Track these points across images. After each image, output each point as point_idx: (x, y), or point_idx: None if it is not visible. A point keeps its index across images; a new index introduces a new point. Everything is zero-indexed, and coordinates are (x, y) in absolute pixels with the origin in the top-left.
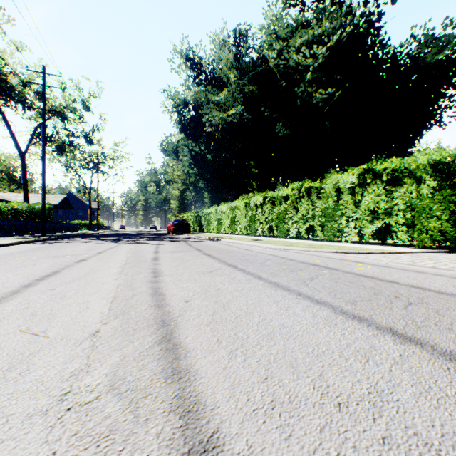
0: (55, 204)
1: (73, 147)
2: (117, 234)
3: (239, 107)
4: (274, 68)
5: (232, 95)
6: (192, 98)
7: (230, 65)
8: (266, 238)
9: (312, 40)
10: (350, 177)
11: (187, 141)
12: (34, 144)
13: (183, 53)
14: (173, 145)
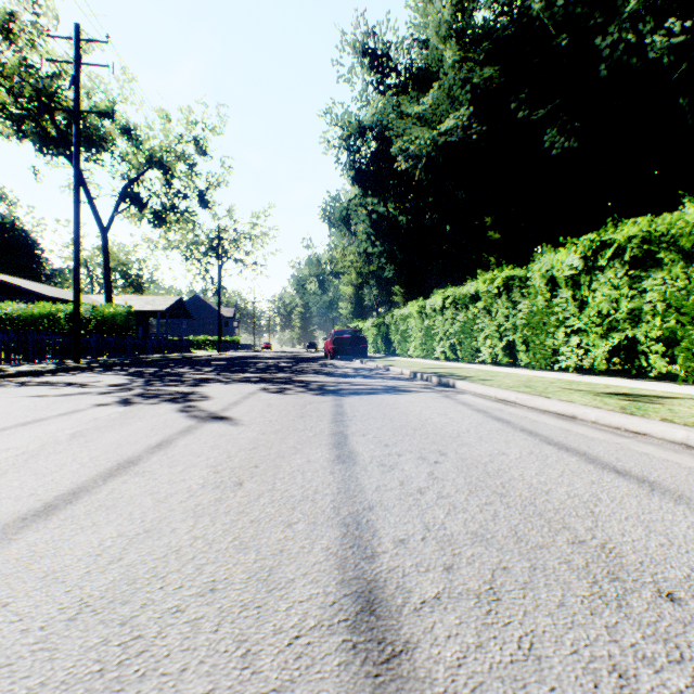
0: (162, 310)
1: (178, 213)
2: (231, 359)
3: (462, 110)
4: (537, 22)
5: (447, 95)
6: (372, 120)
7: (444, 33)
8: (614, 380)
9: None
10: None
11: (365, 198)
12: (121, 212)
13: (357, 40)
14: (341, 208)
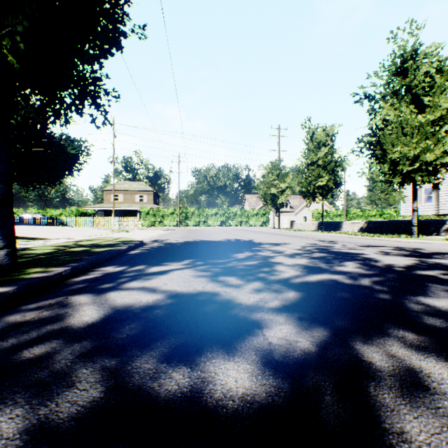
0: None
1: None
2: None
3: None
4: None
5: None
6: None
7: None
8: None
9: None
10: (56, 212)
11: None
12: None
13: None
14: None
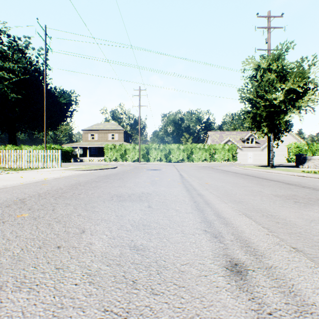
0: None
1: None
2: None
3: None
4: None
5: None
6: None
7: None
8: None
9: (9, 69)
10: (29, 148)
11: None
12: None
13: None
14: None
